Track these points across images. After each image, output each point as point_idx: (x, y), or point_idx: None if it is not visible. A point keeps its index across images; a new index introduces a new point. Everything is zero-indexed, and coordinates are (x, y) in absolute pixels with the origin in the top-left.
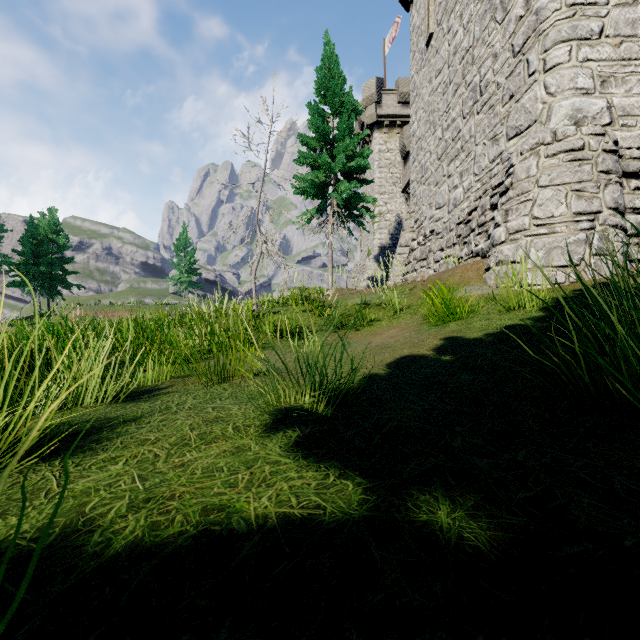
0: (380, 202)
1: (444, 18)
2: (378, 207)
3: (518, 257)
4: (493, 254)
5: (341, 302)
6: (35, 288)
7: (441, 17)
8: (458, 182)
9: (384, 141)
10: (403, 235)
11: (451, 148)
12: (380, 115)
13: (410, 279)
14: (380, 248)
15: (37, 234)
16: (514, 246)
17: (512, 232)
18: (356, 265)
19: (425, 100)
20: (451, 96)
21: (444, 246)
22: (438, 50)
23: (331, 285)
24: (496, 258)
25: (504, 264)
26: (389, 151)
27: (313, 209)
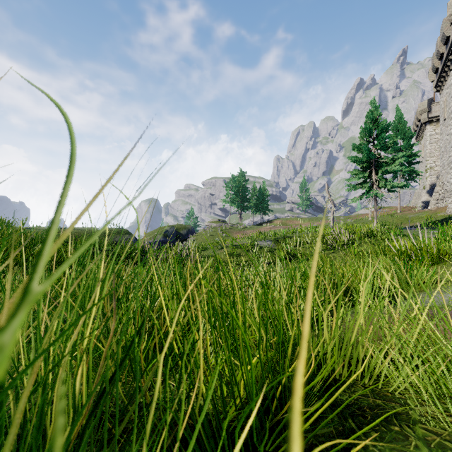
0: (430, 162)
1: (448, 119)
2: (429, 164)
3: (450, 207)
4: (448, 205)
5: (404, 216)
6: (260, 212)
7: (448, 117)
8: (451, 177)
9: (433, 129)
10: (436, 188)
11: (450, 165)
12: (430, 117)
13: (431, 208)
14: (430, 185)
15: (262, 192)
16: (450, 204)
17: (451, 201)
18: (416, 192)
19: (444, 139)
20: (450, 148)
21: (447, 197)
22: (447, 127)
23: (399, 208)
24: (448, 207)
25: (448, 208)
26: (437, 134)
27: (390, 179)
